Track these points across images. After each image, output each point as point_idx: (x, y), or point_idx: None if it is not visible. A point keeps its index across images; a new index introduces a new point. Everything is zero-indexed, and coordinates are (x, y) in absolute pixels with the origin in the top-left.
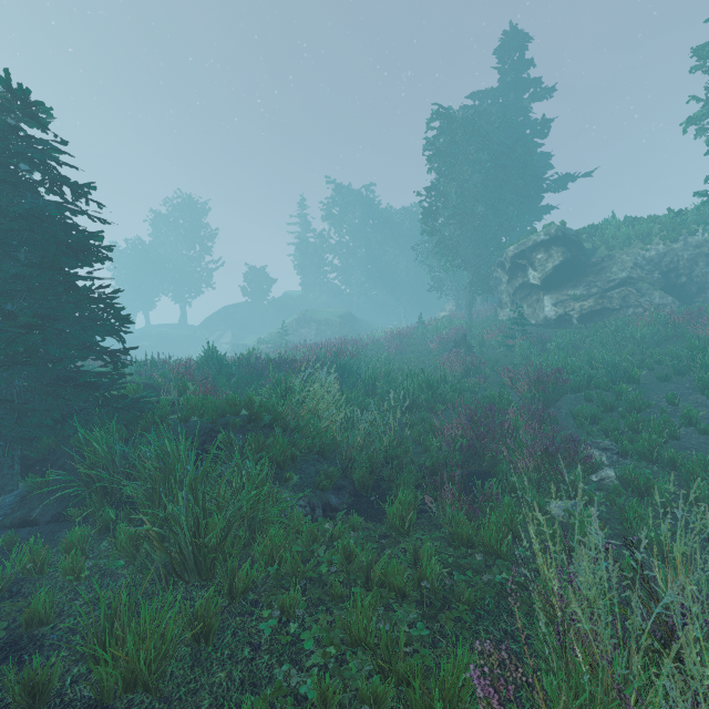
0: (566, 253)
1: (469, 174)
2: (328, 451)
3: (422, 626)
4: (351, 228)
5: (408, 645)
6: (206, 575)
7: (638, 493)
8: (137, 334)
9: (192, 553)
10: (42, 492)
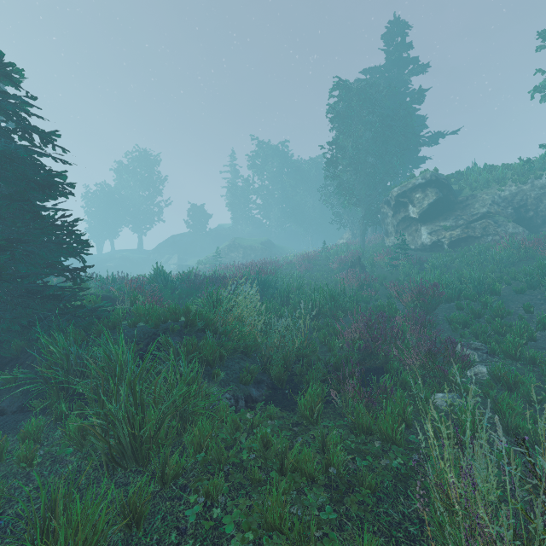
0: (439, 193)
1: (362, 132)
2: (250, 350)
3: (330, 509)
4: (270, 175)
5: (318, 529)
6: (142, 462)
7: (507, 386)
8: (105, 257)
9: (129, 443)
10: (11, 386)
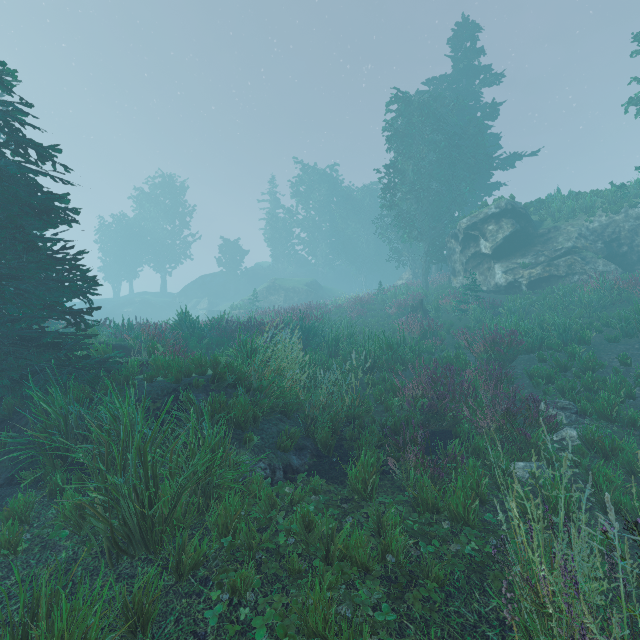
0: (515, 224)
1: (424, 153)
2: (291, 410)
3: (388, 609)
4: (317, 204)
5: (372, 634)
6: (154, 548)
7: (602, 454)
8: (122, 300)
9: (137, 525)
10: None
